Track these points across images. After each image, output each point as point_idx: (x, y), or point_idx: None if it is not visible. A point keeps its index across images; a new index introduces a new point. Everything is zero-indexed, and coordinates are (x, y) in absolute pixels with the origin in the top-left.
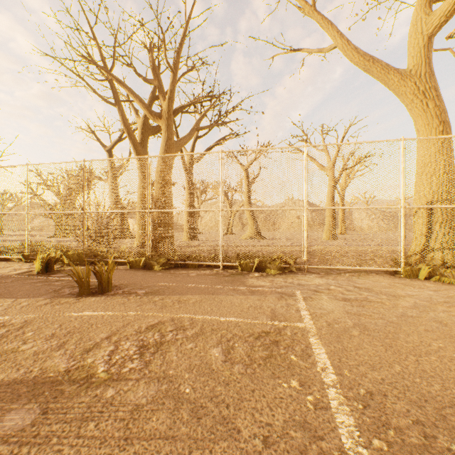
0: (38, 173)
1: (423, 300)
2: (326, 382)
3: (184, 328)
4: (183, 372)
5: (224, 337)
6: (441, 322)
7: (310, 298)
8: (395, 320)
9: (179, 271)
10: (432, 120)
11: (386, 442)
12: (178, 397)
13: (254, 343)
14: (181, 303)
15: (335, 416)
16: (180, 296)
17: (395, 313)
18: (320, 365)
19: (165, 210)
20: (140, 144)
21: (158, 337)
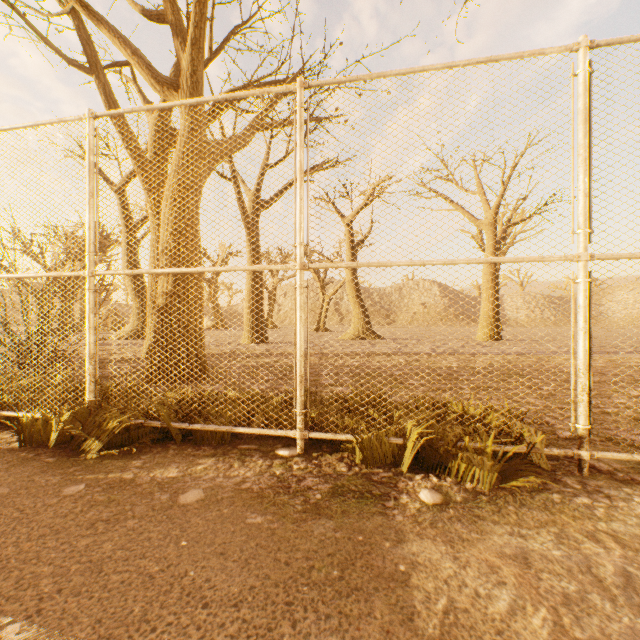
0: (15, 233)
1: None
2: None
3: None
4: None
5: None
6: None
7: None
8: None
9: (161, 464)
10: None
11: None
12: None
13: None
14: None
15: None
16: None
17: None
18: None
19: (135, 271)
20: (151, 162)
21: None
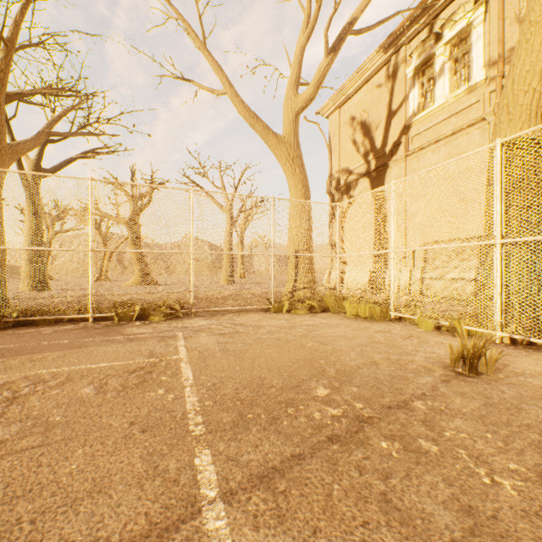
0: None
1: (277, 327)
2: (186, 386)
3: (45, 381)
4: (51, 410)
5: (96, 378)
6: (280, 338)
7: (190, 337)
8: (251, 342)
9: (24, 330)
10: (299, 183)
11: (213, 401)
12: (48, 425)
13: (129, 376)
14: (36, 361)
15: (187, 399)
16: (32, 356)
17: (253, 338)
18: (184, 378)
19: None
20: None
21: (9, 394)
